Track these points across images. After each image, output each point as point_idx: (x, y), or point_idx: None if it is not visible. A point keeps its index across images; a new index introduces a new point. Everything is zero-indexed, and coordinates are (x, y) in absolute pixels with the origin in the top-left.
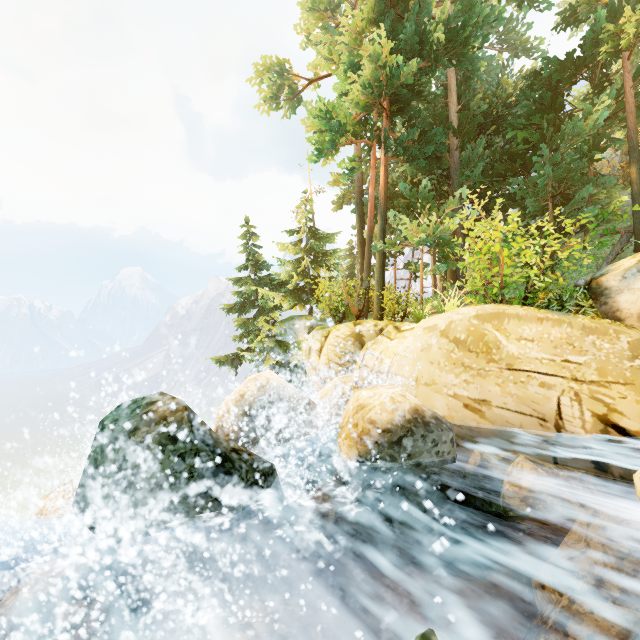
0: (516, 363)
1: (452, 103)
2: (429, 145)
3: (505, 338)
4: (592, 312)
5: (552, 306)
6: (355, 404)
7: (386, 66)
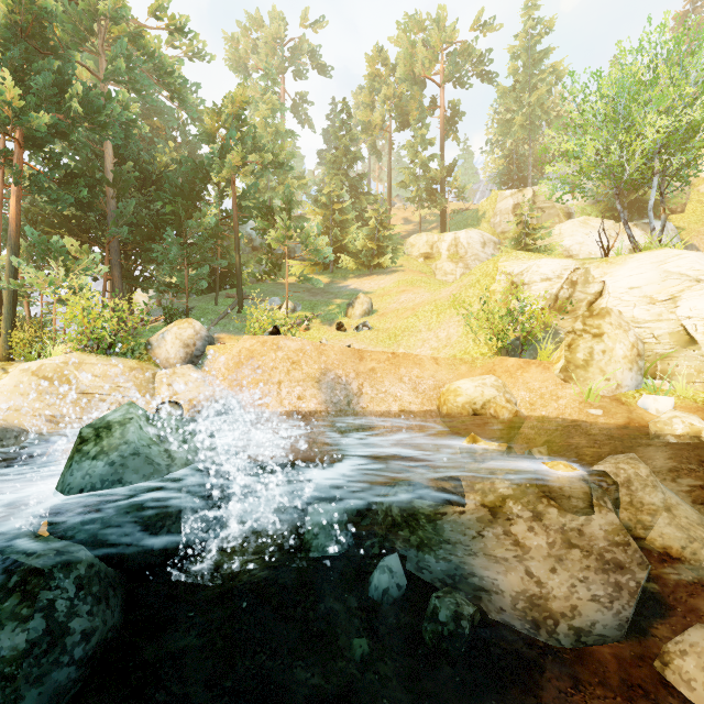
0: (87, 390)
1: (108, 154)
2: (72, 194)
3: (82, 375)
4: (147, 357)
5: (128, 353)
6: None
7: (11, 106)
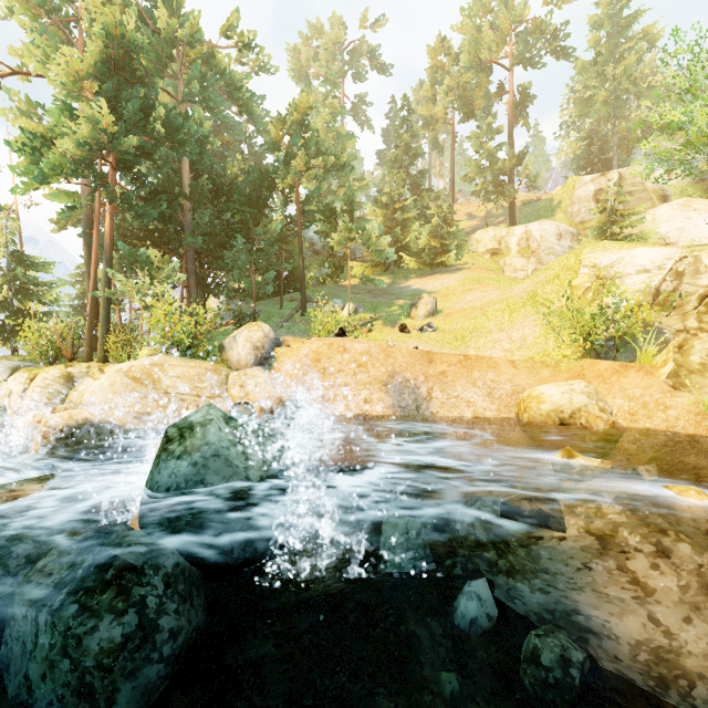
0: (169, 389)
1: (185, 170)
2: (155, 209)
3: (165, 375)
4: (220, 359)
5: (204, 355)
6: (45, 422)
7: (106, 133)
